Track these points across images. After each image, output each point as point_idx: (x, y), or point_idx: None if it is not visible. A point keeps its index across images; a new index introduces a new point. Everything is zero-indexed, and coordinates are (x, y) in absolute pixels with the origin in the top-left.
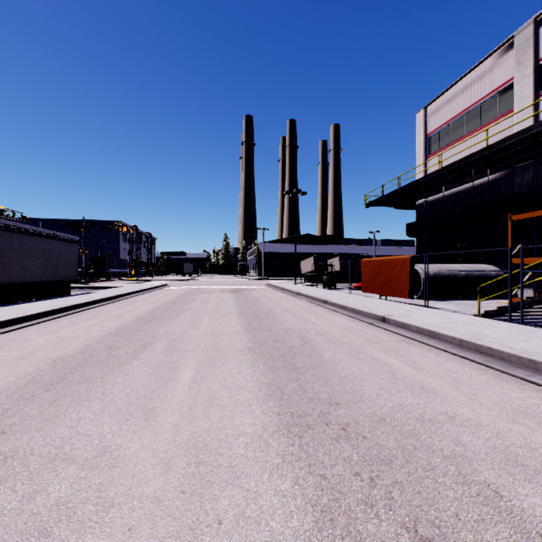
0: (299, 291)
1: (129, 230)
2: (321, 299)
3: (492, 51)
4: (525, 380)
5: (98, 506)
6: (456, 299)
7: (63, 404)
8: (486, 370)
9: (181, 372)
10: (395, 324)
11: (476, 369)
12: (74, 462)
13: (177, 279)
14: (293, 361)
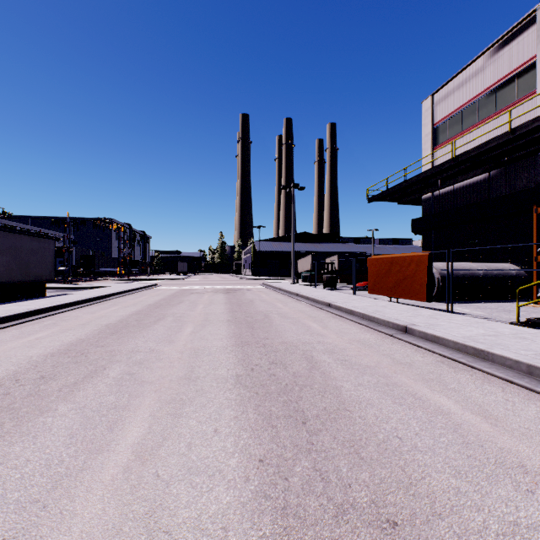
0: (298, 292)
1: (119, 228)
2: (323, 301)
3: (510, 28)
4: None
5: None
6: (473, 301)
7: None
8: None
9: (124, 430)
10: (422, 337)
11: None
12: None
13: (170, 279)
14: (299, 403)
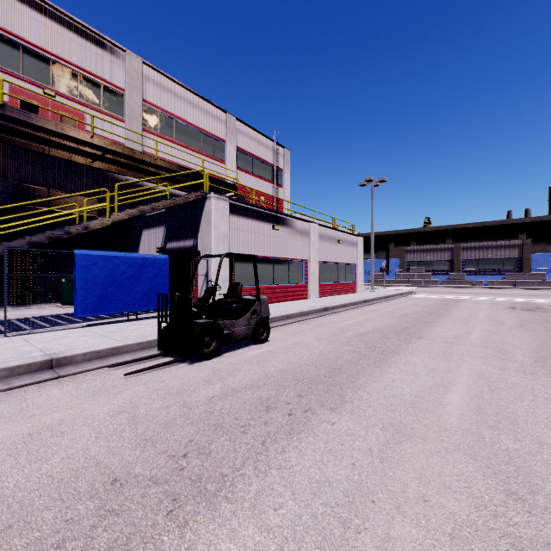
0: None
1: None
2: None
3: None
4: (13, 388)
5: (469, 545)
6: None
7: None
8: None
9: None
10: None
11: None
12: None
13: None
14: None
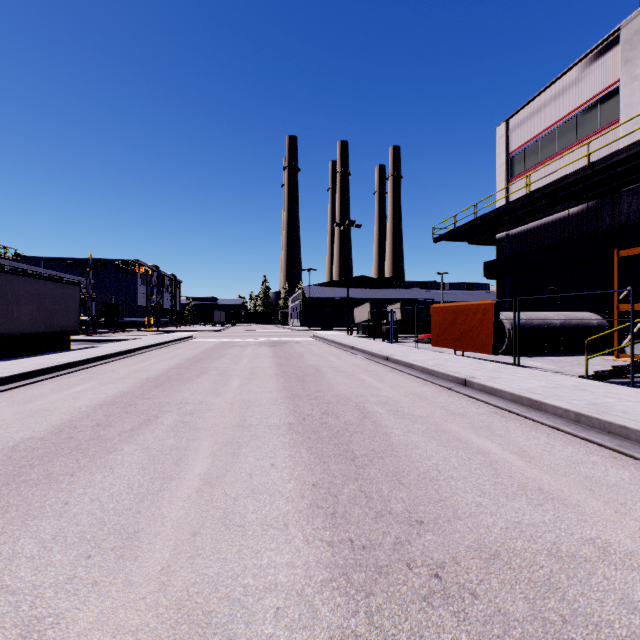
0: (353, 345)
1: (147, 271)
2: (381, 355)
3: (592, 48)
4: None
5: None
6: (549, 355)
7: None
8: (624, 460)
9: (190, 464)
10: (480, 390)
11: (609, 459)
12: None
13: (205, 330)
14: (349, 445)
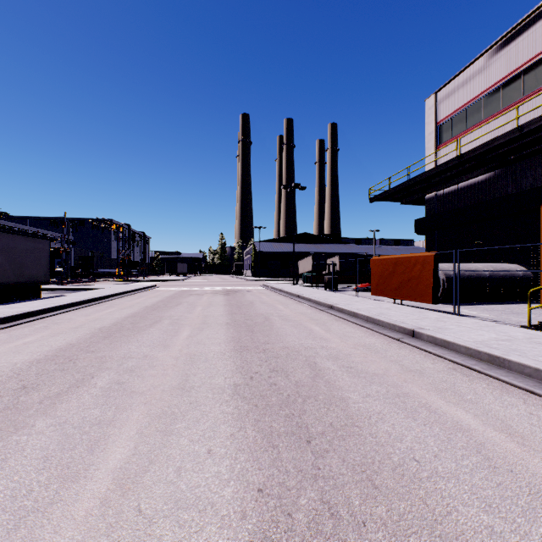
0: (299, 294)
1: (118, 228)
2: (325, 303)
3: (516, 23)
4: None
5: None
6: (479, 303)
7: None
8: None
9: (106, 451)
10: (430, 341)
11: None
12: None
13: (169, 280)
14: (303, 417)
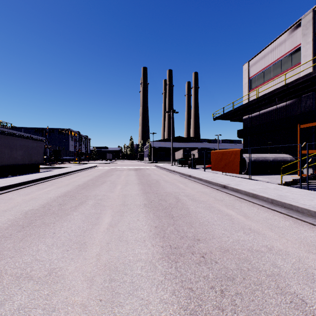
0: (174, 170)
1: (74, 134)
2: (187, 174)
3: (288, 28)
4: (313, 224)
5: (45, 311)
6: (267, 174)
7: (28, 240)
8: (288, 218)
9: (103, 219)
10: (231, 190)
11: (282, 217)
12: (31, 279)
13: (102, 163)
14: (171, 212)
